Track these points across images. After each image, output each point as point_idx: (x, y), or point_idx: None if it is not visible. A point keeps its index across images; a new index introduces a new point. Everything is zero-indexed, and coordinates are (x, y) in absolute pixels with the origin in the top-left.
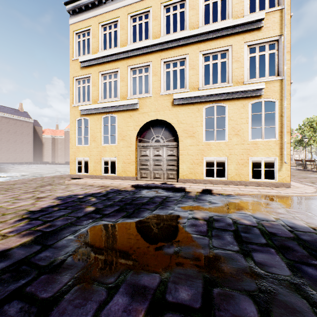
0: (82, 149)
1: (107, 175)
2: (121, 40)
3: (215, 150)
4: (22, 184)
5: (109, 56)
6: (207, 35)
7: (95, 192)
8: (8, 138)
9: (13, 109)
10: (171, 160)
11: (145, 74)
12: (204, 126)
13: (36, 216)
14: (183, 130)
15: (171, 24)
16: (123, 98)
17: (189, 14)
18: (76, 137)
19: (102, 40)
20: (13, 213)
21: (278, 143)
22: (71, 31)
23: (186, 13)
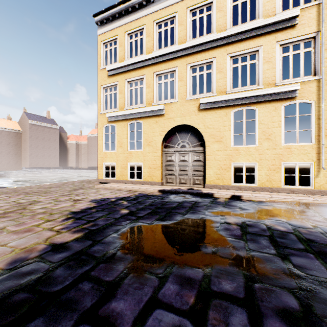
0: (109, 155)
1: (133, 180)
2: (147, 47)
3: (244, 155)
4: (57, 188)
5: (135, 64)
6: (236, 37)
7: (125, 196)
8: (37, 144)
9: (41, 116)
10: (197, 165)
11: (171, 80)
12: (232, 130)
13: (79, 216)
14: (209, 134)
15: (197, 28)
16: (149, 104)
17: (216, 17)
18: (103, 143)
19: (128, 49)
20: (58, 213)
21: (315, 147)
22: (98, 41)
23: (213, 15)
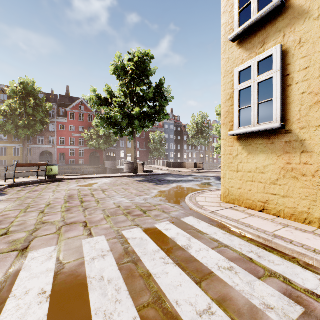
0: None
1: None
2: None
3: None
4: None
5: None
6: None
7: None
8: None
9: None
10: None
11: None
12: None
13: None
14: None
15: None
16: None
17: None
18: None
19: None
20: None
21: None
22: None
23: None
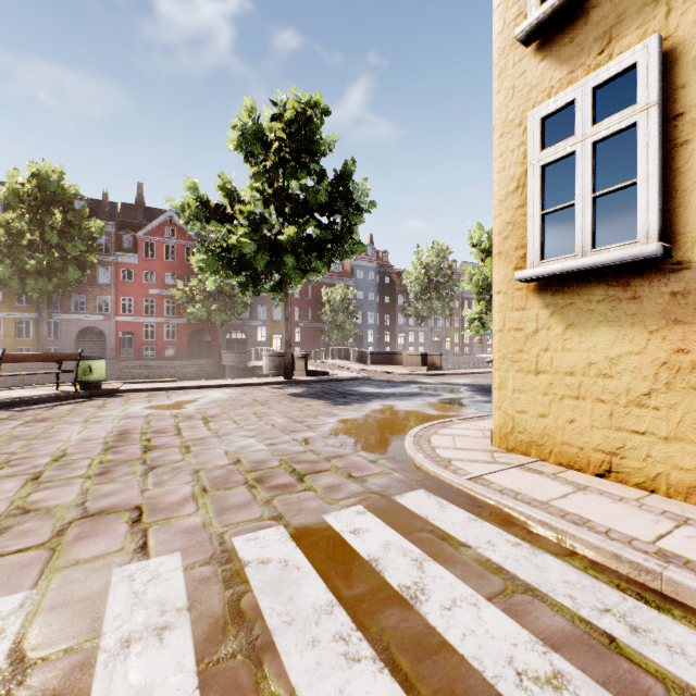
0: None
1: None
2: None
3: None
4: None
5: None
6: None
7: None
8: None
9: None
10: None
11: None
12: None
13: None
14: None
15: None
16: None
17: None
18: None
19: None
20: None
21: None
22: None
23: None
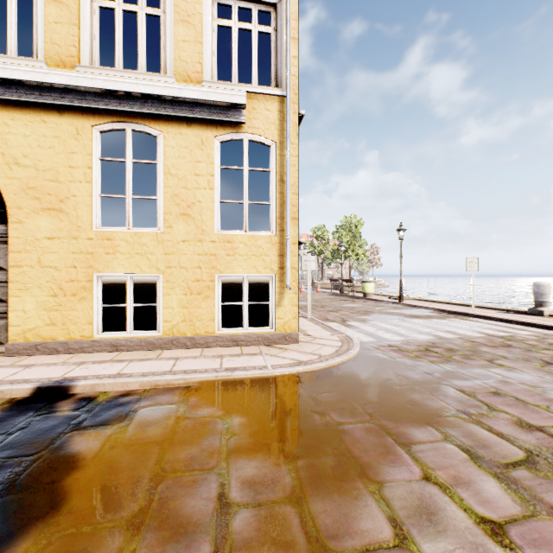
0: None
1: None
2: None
3: (129, 255)
4: None
5: None
6: None
7: None
8: None
9: None
10: None
11: None
12: (97, 182)
13: None
14: (23, 186)
15: None
16: None
17: None
18: None
19: None
20: None
21: (276, 242)
22: None
23: None
